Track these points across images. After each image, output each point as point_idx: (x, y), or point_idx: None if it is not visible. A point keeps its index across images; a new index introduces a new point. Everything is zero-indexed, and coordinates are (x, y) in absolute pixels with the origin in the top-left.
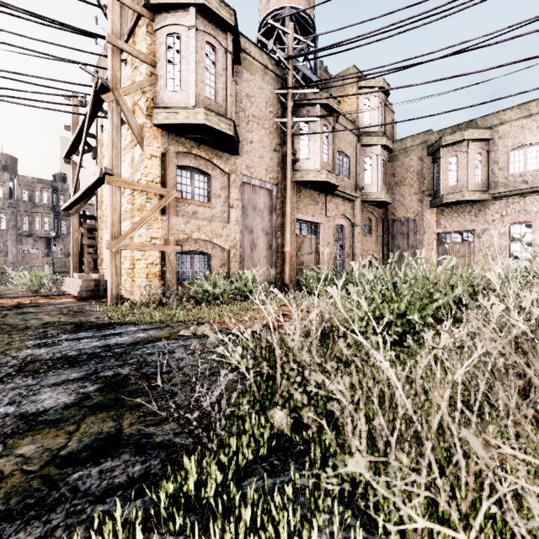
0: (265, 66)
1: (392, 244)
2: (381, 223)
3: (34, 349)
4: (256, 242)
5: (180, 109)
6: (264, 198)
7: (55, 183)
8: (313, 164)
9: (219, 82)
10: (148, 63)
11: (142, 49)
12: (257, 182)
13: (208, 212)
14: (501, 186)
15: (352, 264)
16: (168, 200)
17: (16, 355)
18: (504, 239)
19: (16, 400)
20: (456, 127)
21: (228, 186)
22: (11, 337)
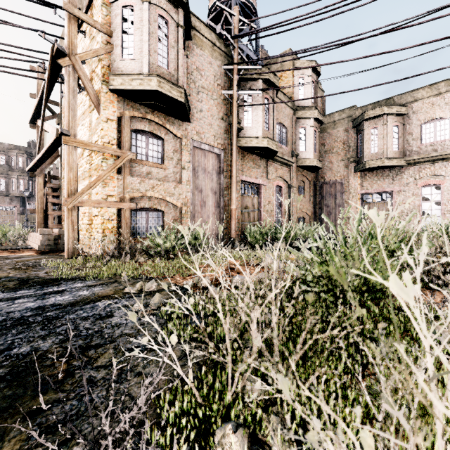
0: (214, 43)
1: (322, 203)
2: (313, 185)
3: None
4: (205, 200)
5: (134, 76)
6: (213, 161)
7: (29, 149)
8: (256, 132)
9: (171, 53)
10: (104, 32)
11: (99, 19)
12: (206, 147)
13: (161, 173)
14: (415, 154)
15: (370, 213)
16: (124, 160)
17: None
18: (417, 199)
19: None
20: (376, 104)
21: (180, 150)
22: None
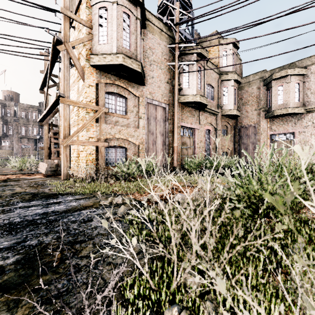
0: (161, 29)
1: (240, 142)
2: (233, 129)
3: None
4: (155, 140)
5: (107, 55)
6: (161, 112)
7: (39, 107)
8: (191, 91)
9: (132, 38)
10: (87, 26)
11: (83, 18)
12: (156, 102)
13: (125, 121)
14: (312, 104)
15: (295, 148)
16: (100, 113)
17: None
18: (314, 138)
19: None
20: (282, 67)
21: (138, 105)
22: None
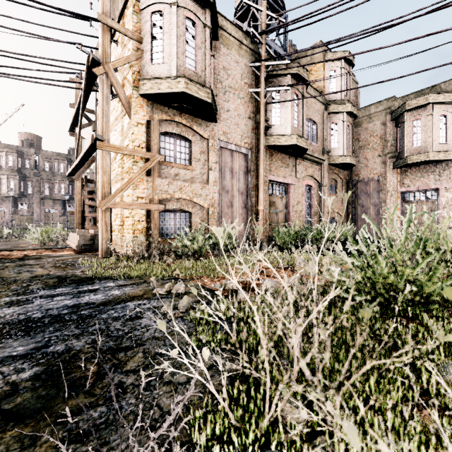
0: (240, 41)
1: (355, 203)
2: (346, 184)
3: (3, 307)
4: (232, 201)
5: (163, 80)
6: (240, 161)
7: (69, 156)
8: (284, 130)
9: (198, 55)
10: (135, 39)
11: (130, 27)
12: (233, 147)
13: (189, 174)
14: None
15: None
16: (153, 163)
17: None
18: None
19: None
20: (419, 92)
21: (207, 150)
22: None
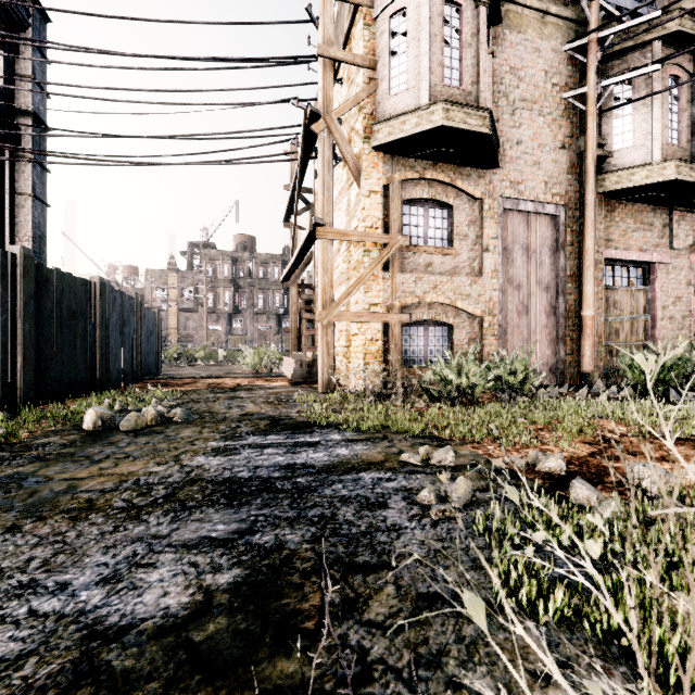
0: (544, 11)
1: None
2: None
3: (209, 456)
4: (527, 303)
5: (408, 116)
6: (542, 230)
7: (284, 256)
8: (644, 154)
9: (466, 58)
10: (366, 67)
11: (359, 51)
12: (529, 205)
13: (448, 262)
14: None
15: None
16: (392, 249)
17: (185, 465)
18: None
19: (118, 573)
20: None
21: (480, 219)
22: (201, 431)
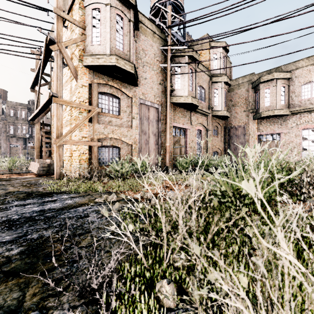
0: (154, 31)
1: (230, 142)
2: (224, 129)
3: None
4: (148, 140)
5: (100, 56)
6: (153, 113)
7: (29, 105)
8: (183, 92)
9: (125, 40)
10: (80, 27)
11: (77, 18)
12: (149, 103)
13: (118, 121)
14: (296, 106)
15: (246, 150)
16: (93, 113)
17: None
18: (299, 138)
19: None
20: (269, 71)
21: (131, 105)
22: None
